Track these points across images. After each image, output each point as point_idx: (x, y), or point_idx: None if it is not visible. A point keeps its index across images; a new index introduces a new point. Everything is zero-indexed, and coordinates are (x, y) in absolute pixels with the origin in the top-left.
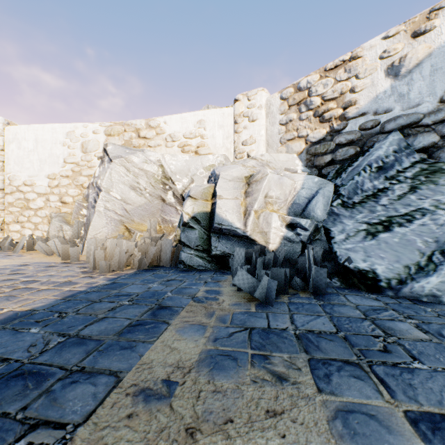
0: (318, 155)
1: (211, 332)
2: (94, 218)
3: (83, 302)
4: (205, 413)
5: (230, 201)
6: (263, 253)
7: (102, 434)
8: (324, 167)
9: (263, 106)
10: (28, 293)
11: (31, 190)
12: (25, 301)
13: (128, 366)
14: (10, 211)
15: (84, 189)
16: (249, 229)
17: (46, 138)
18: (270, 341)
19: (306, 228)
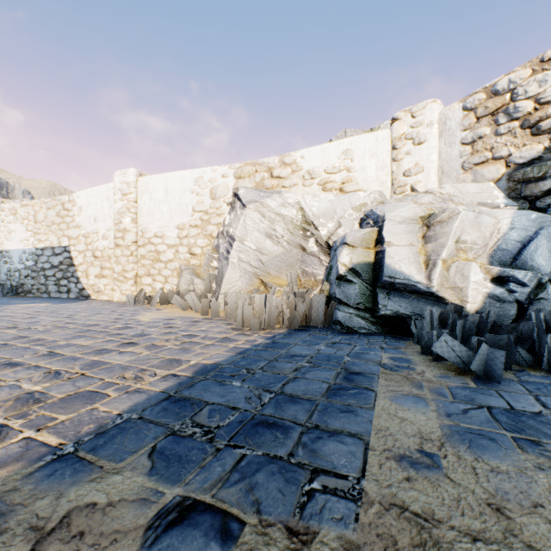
0: (528, 181)
1: (435, 406)
2: (228, 271)
3: (260, 360)
4: (498, 492)
5: (404, 249)
6: (459, 315)
7: (391, 491)
8: (540, 198)
9: (434, 123)
10: (198, 347)
11: (161, 242)
12: (203, 354)
13: (363, 429)
14: (143, 264)
15: (213, 239)
16: (436, 283)
17: (176, 186)
18: (526, 424)
19: (524, 283)
